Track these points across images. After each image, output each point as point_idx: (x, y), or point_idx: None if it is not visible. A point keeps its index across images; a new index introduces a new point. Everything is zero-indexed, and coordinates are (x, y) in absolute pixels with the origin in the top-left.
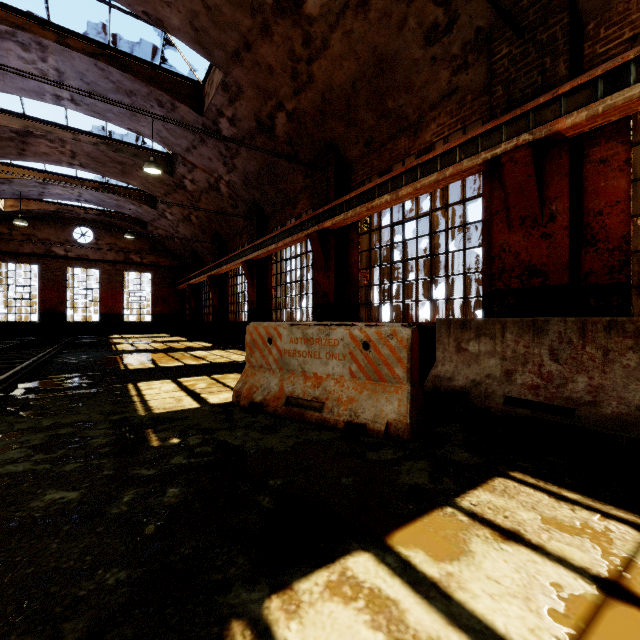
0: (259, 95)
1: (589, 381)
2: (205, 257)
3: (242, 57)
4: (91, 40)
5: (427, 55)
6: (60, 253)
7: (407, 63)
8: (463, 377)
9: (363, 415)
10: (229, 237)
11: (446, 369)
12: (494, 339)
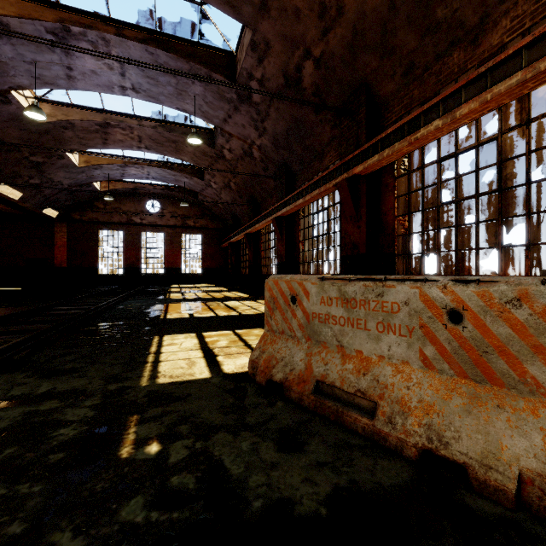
0: (286, 47)
1: None
2: (242, 218)
3: (269, 7)
4: (142, 28)
5: None
6: (137, 221)
7: None
8: None
9: (457, 445)
10: (262, 199)
11: None
12: None
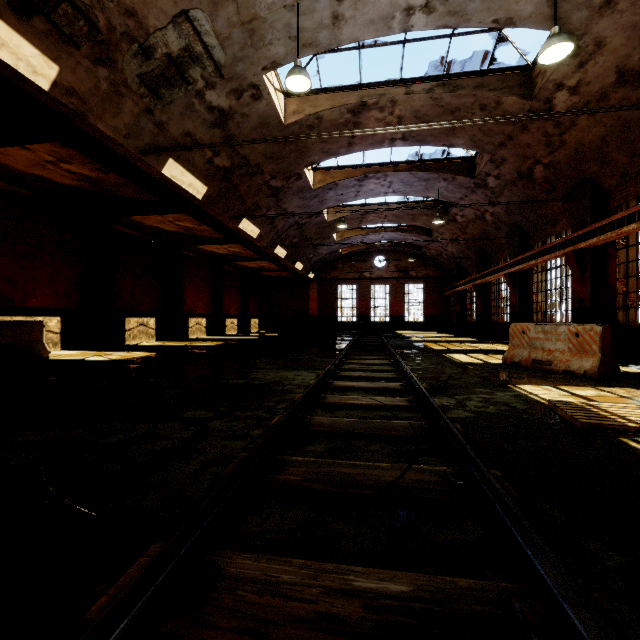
0: (519, 159)
1: None
2: (469, 268)
3: (505, 144)
4: (409, 162)
5: None
6: (367, 276)
7: None
8: None
9: (572, 367)
10: (492, 251)
11: None
12: None
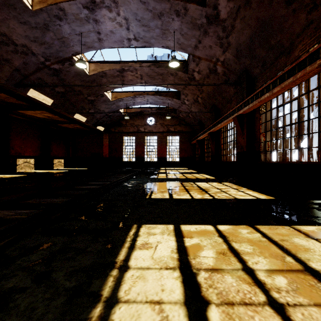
0: None
1: None
2: (206, 123)
3: None
4: None
5: None
6: (142, 130)
7: None
8: None
9: None
10: (222, 105)
11: None
12: None
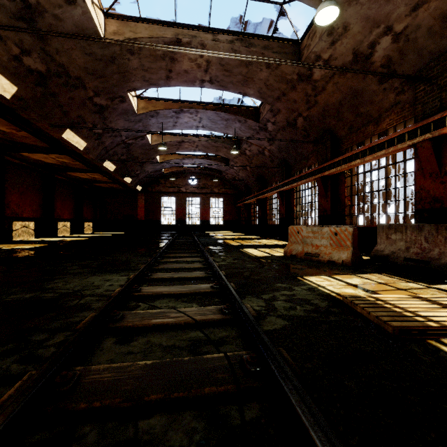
0: (288, 111)
1: (439, 250)
2: (253, 188)
3: (281, 99)
4: (214, 103)
5: (380, 88)
6: (183, 190)
7: (369, 92)
8: (388, 250)
9: (334, 258)
10: (268, 177)
11: (381, 247)
12: (402, 233)
